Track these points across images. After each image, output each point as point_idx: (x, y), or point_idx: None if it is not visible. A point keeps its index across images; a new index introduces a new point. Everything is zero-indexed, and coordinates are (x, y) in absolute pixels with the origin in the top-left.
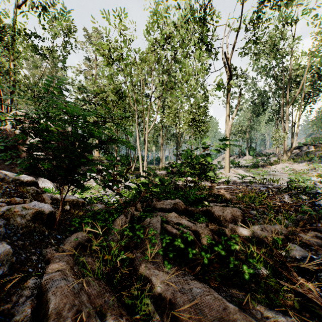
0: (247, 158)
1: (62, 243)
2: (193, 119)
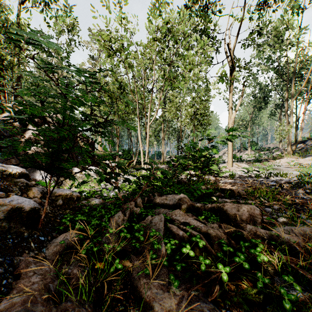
0: (249, 153)
1: (46, 246)
2: (195, 112)
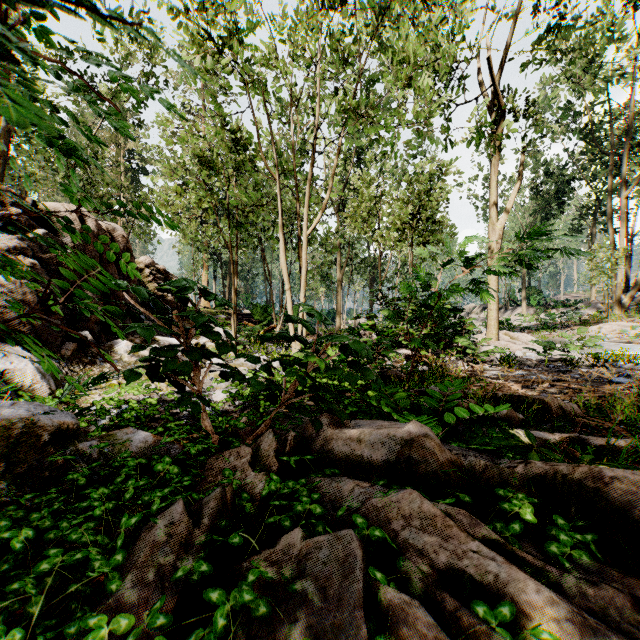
0: (524, 312)
1: None
2: (414, 215)
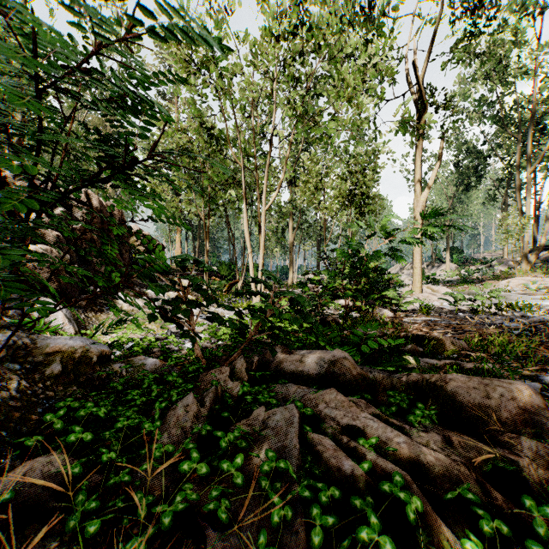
0: (448, 268)
1: None
2: (352, 190)
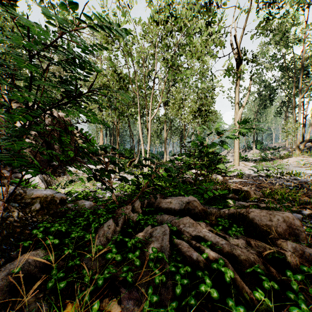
0: (254, 152)
1: None
2: (200, 108)
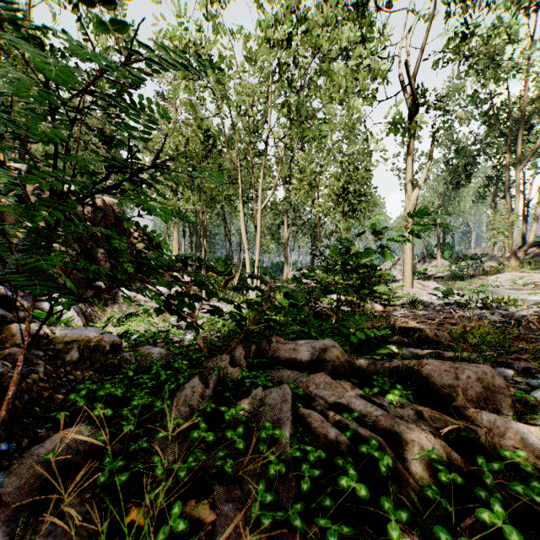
0: (439, 264)
1: (12, 464)
2: (345, 189)
